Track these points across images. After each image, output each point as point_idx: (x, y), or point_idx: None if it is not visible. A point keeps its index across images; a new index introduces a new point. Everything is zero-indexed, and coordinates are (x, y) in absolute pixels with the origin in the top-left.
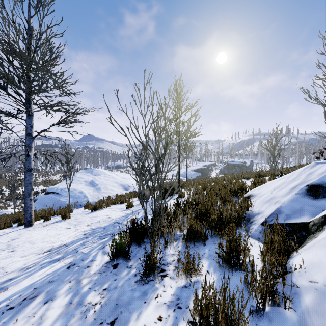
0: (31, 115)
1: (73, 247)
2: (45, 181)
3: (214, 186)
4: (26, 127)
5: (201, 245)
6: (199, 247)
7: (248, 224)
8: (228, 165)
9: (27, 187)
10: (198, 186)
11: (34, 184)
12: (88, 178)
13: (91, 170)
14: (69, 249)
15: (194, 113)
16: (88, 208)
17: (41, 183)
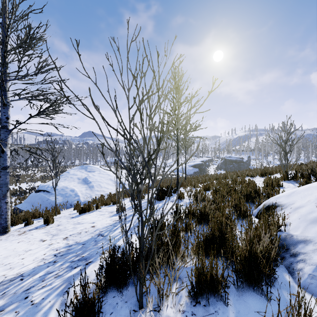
0: (7, 104)
1: (27, 285)
2: (42, 177)
3: (219, 187)
4: (1, 118)
5: (220, 303)
6: (216, 306)
7: (287, 257)
8: (225, 161)
9: (1, 188)
10: (198, 185)
11: (32, 180)
12: (81, 174)
13: (86, 167)
14: (20, 287)
15: (194, 104)
16: (77, 209)
17: (38, 179)
